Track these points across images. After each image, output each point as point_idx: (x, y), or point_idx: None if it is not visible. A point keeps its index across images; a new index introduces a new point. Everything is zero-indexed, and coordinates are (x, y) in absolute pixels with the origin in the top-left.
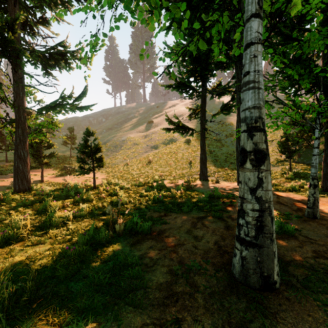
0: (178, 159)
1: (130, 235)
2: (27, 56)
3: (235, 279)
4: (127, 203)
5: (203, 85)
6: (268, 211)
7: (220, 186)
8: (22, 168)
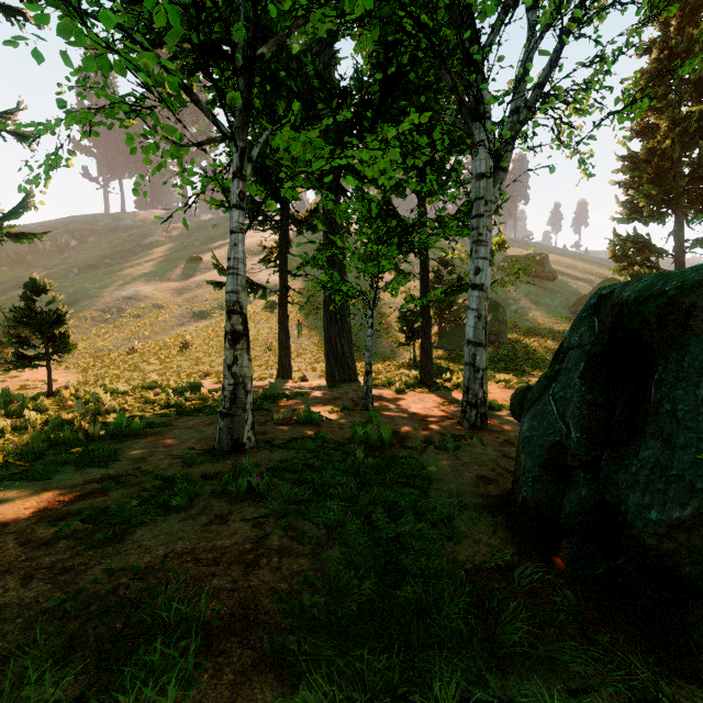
0: None
1: (112, 438)
2: None
3: (215, 450)
4: (117, 410)
5: (282, 210)
6: (243, 385)
7: (301, 385)
8: None
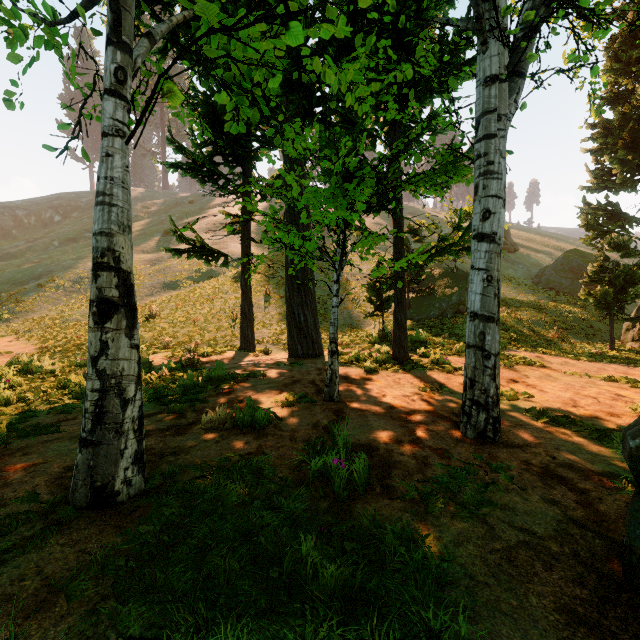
0: (213, 310)
1: None
2: None
3: (68, 501)
4: (13, 401)
5: (244, 174)
6: (116, 391)
7: (261, 359)
8: None
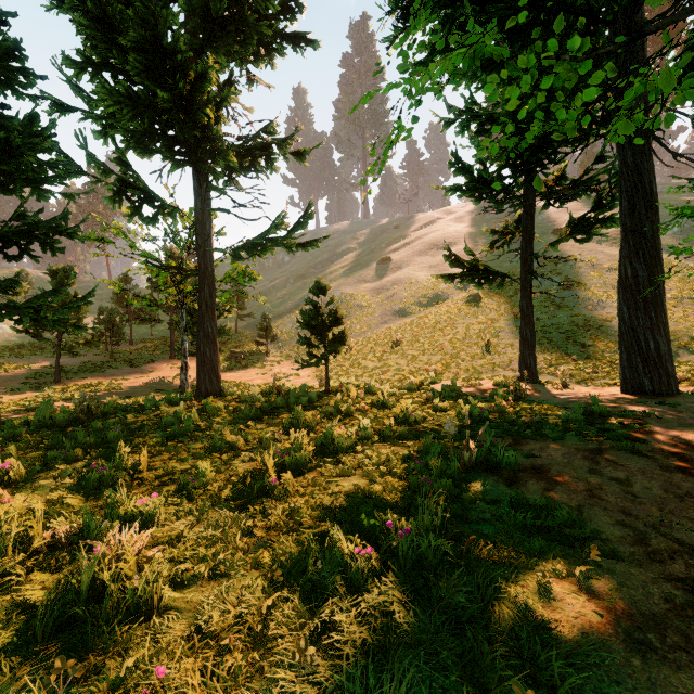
0: (457, 337)
1: (486, 471)
2: (232, 160)
3: None
4: (422, 420)
5: (528, 182)
6: None
7: (579, 394)
8: (211, 355)
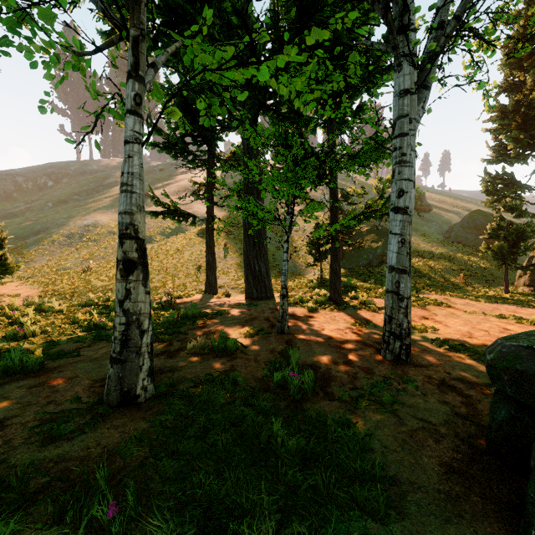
0: (182, 260)
1: (2, 376)
2: None
3: (103, 402)
4: (38, 333)
5: (209, 151)
6: (137, 324)
7: (224, 301)
8: None
